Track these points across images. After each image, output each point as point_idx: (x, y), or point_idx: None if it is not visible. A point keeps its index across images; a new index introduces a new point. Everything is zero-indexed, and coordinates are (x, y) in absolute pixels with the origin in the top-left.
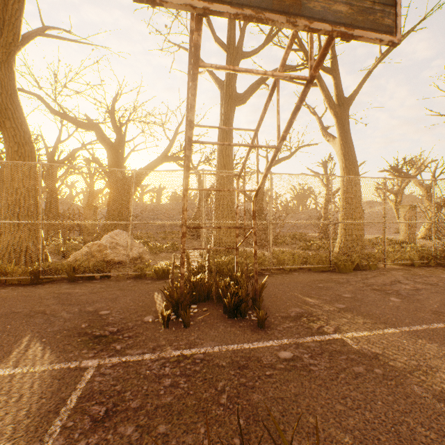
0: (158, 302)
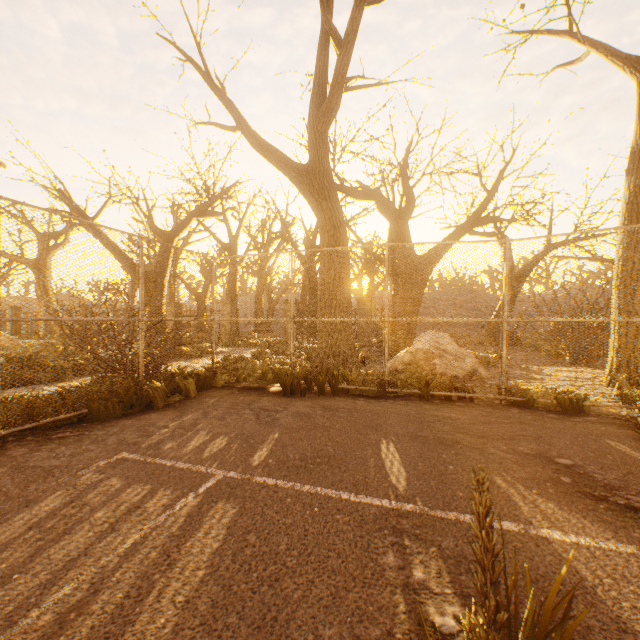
0: None
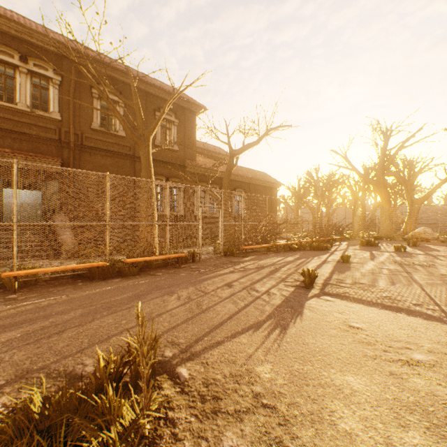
0: None
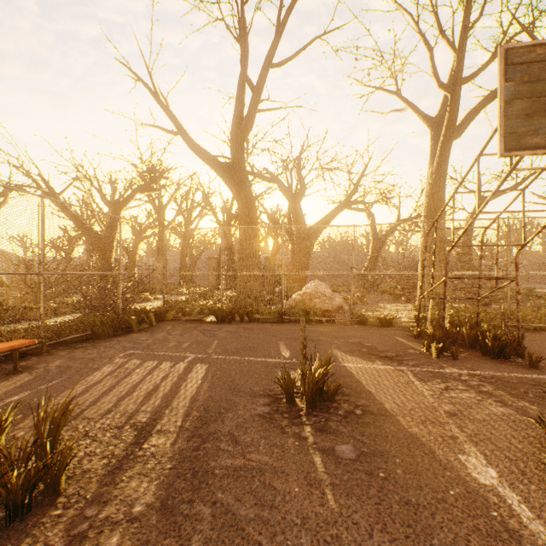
0: (405, 342)
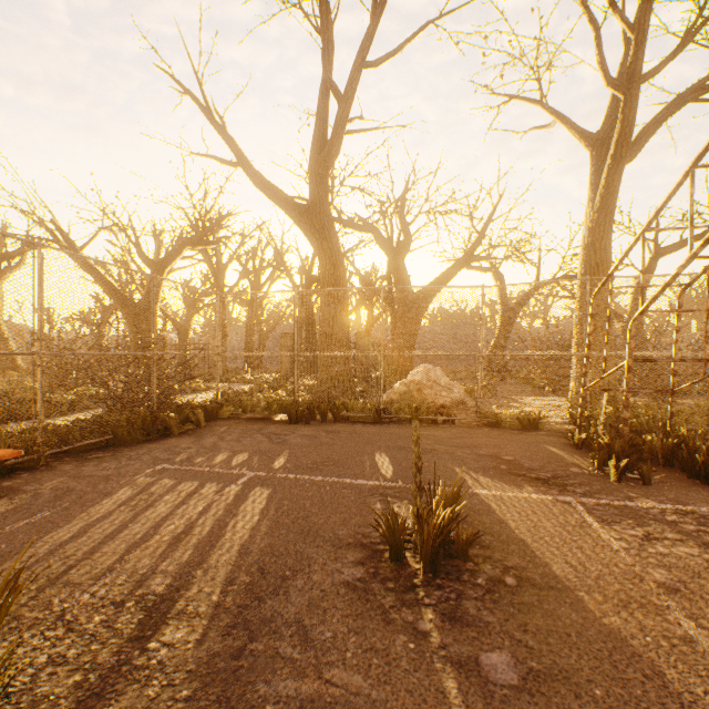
0: (563, 455)
